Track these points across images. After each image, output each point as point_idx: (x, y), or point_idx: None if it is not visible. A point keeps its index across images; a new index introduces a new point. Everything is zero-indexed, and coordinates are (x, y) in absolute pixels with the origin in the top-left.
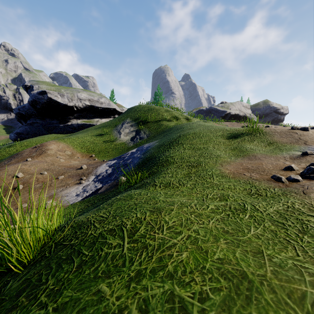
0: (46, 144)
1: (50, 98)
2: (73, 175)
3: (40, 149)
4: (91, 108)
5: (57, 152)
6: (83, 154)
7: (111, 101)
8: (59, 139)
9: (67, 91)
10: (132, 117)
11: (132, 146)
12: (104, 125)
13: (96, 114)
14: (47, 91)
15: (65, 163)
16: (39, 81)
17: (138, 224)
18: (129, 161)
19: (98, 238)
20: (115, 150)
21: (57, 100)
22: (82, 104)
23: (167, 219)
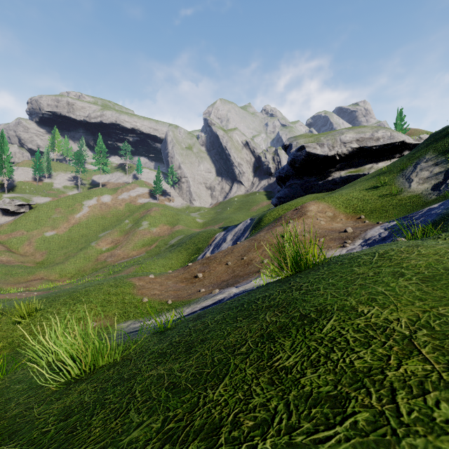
0: (306, 206)
1: (308, 152)
2: (335, 239)
3: (300, 211)
4: (360, 151)
5: (316, 213)
6: (348, 215)
7: (395, 131)
8: (318, 198)
9: (327, 138)
10: (438, 149)
11: (433, 200)
12: (381, 173)
13: (369, 158)
14: (305, 145)
15: (326, 225)
16: (297, 136)
17: (389, 252)
18: (418, 220)
19: (355, 257)
20: (398, 208)
21: (315, 153)
22: (346, 149)
23: (421, 250)
